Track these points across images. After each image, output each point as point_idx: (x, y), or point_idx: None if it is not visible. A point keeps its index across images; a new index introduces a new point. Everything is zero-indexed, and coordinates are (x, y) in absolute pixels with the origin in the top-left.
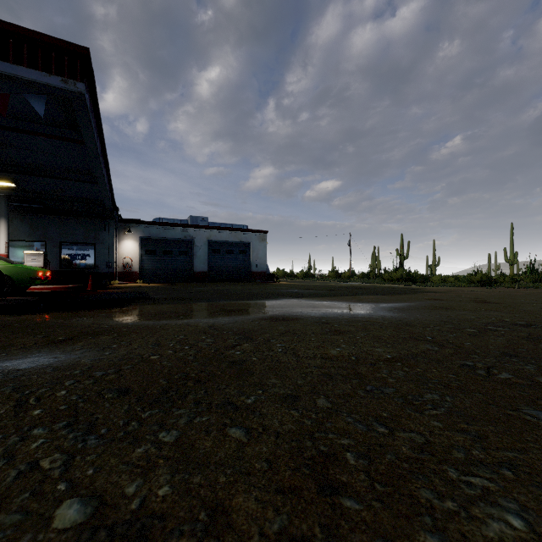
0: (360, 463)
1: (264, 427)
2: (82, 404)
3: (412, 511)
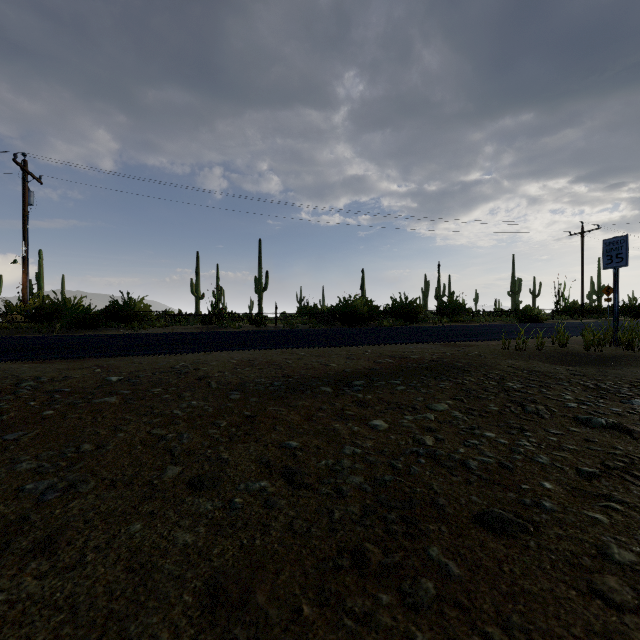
0: (222, 421)
1: (266, 445)
2: (511, 494)
3: (225, 408)
